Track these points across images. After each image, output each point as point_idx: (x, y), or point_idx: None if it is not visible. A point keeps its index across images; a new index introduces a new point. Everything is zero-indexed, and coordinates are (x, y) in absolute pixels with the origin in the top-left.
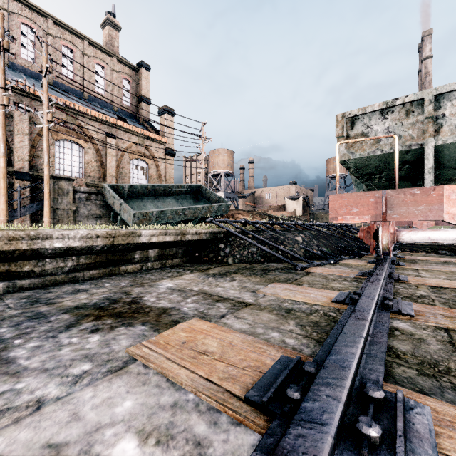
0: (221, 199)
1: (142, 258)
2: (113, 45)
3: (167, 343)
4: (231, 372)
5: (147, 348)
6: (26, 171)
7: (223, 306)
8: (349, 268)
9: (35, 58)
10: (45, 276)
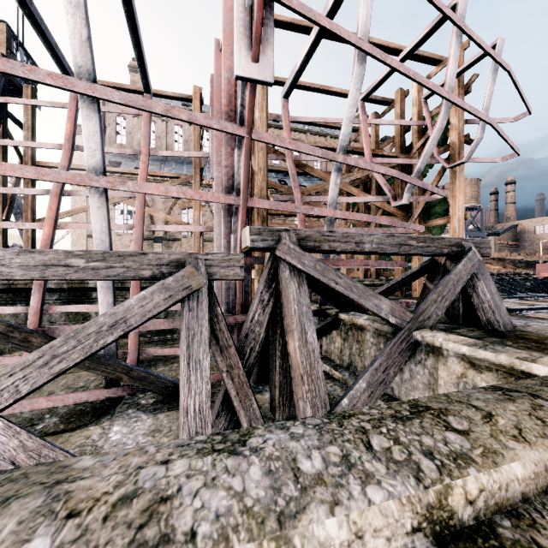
0: None
1: None
2: None
3: None
4: None
5: None
6: None
7: None
8: None
9: (321, 166)
10: None
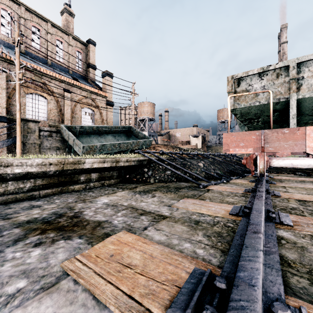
0: (146, 136)
1: (86, 179)
2: (69, 27)
3: (98, 256)
4: (151, 287)
5: (80, 261)
6: (4, 115)
7: (146, 219)
8: (237, 186)
9: (12, 34)
10: (8, 195)
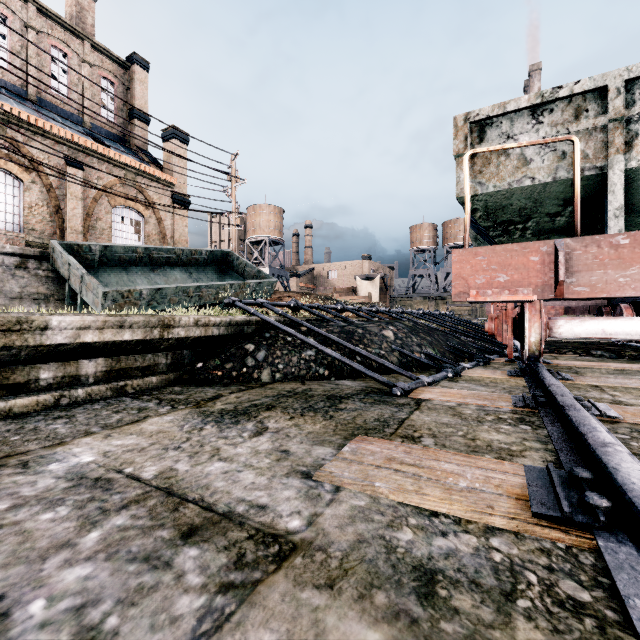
0: (262, 273)
1: (61, 378)
2: (84, 20)
3: None
4: None
5: None
6: None
7: (196, 572)
8: (485, 387)
9: None
10: None
